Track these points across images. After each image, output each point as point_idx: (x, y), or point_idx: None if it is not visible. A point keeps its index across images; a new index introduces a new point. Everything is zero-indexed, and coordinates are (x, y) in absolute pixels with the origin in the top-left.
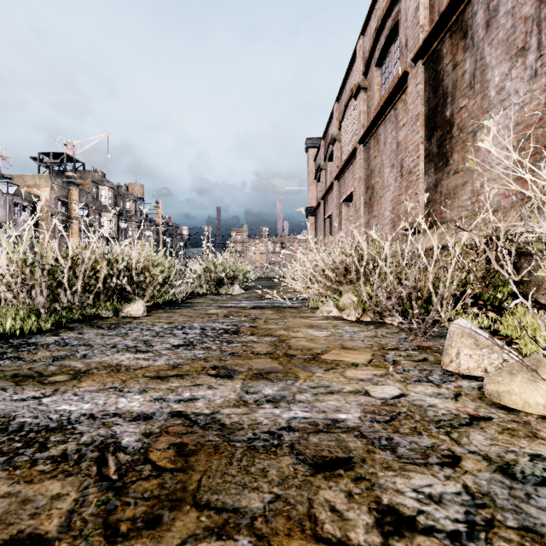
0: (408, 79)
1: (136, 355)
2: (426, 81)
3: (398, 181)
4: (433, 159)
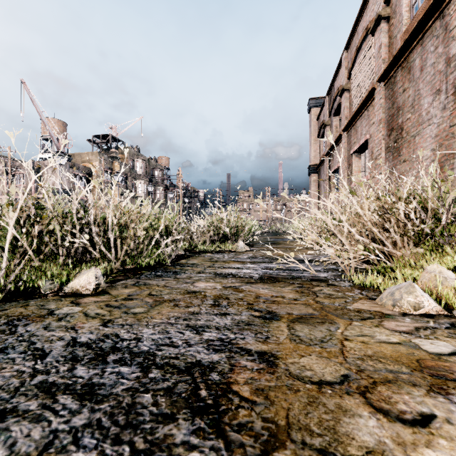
0: None
1: None
2: None
3: (450, 108)
4: None
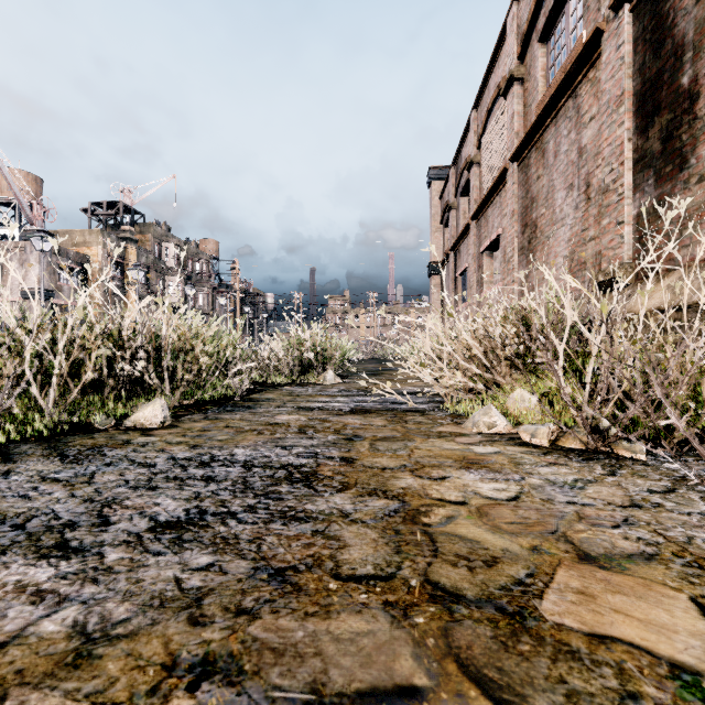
0: (601, 42)
1: (32, 568)
2: (638, 37)
3: (582, 208)
4: (653, 162)
